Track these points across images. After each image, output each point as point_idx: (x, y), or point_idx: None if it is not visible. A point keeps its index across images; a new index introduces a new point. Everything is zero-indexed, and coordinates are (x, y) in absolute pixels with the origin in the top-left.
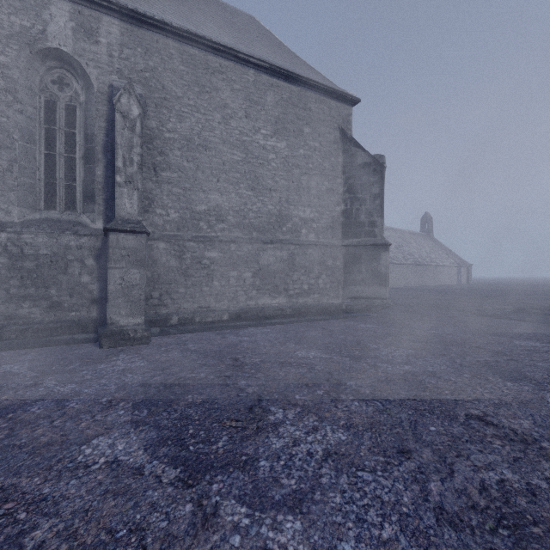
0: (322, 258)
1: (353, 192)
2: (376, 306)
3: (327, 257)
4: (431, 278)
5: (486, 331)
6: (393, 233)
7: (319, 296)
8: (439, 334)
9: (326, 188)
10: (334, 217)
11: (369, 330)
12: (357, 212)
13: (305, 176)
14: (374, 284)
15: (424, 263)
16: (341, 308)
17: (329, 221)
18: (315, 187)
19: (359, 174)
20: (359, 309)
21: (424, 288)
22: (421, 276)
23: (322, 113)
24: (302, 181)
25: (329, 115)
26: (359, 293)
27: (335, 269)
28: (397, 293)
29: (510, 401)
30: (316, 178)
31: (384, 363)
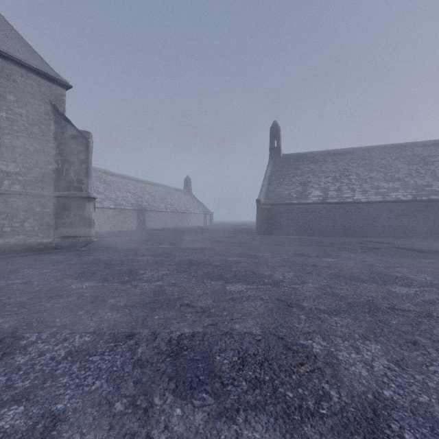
0: (29, 205)
1: (64, 156)
2: (81, 242)
3: (35, 205)
4: (186, 221)
5: (138, 253)
6: (162, 188)
7: (25, 237)
8: (100, 258)
9: (36, 149)
10: (45, 173)
11: (50, 260)
12: (67, 171)
13: (8, 136)
14: (80, 226)
15: (180, 211)
16: (51, 246)
17: (39, 176)
18: (22, 147)
19: (69, 143)
20: (67, 245)
21: (175, 228)
22: (178, 220)
23: (31, 87)
24: (4, 140)
25: (39, 90)
26: (68, 233)
27: (45, 215)
28: (146, 232)
29: (45, 289)
30: (23, 139)
31: (2, 281)
